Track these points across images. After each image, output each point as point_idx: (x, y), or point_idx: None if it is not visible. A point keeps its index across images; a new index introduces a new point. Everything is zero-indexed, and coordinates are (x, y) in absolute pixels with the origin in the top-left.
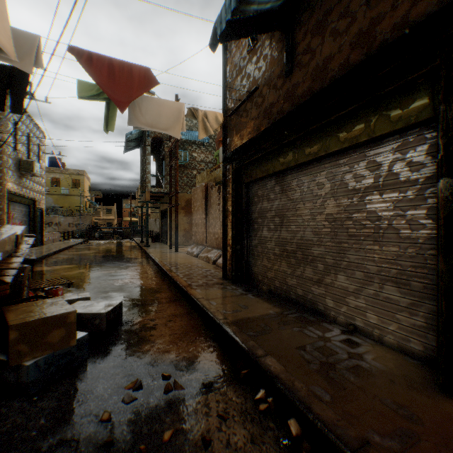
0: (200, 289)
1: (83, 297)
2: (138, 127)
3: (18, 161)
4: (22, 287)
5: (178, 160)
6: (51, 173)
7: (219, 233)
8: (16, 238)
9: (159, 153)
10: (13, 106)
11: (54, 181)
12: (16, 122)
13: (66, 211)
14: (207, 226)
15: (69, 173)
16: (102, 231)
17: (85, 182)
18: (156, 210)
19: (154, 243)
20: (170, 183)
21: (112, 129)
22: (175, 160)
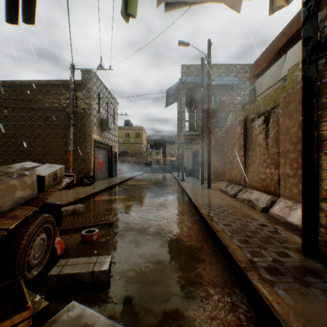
0: (283, 289)
1: (97, 270)
2: (171, 2)
3: (99, 120)
4: (17, 254)
5: (210, 101)
6: (124, 130)
7: (268, 173)
8: (36, 180)
9: (191, 104)
10: (23, 13)
11: (127, 135)
12: (98, 94)
13: (132, 154)
14: (245, 164)
15: (134, 129)
16: (152, 167)
17: (143, 134)
18: (188, 151)
19: (188, 178)
20: (202, 125)
21: (132, 12)
22: (208, 101)
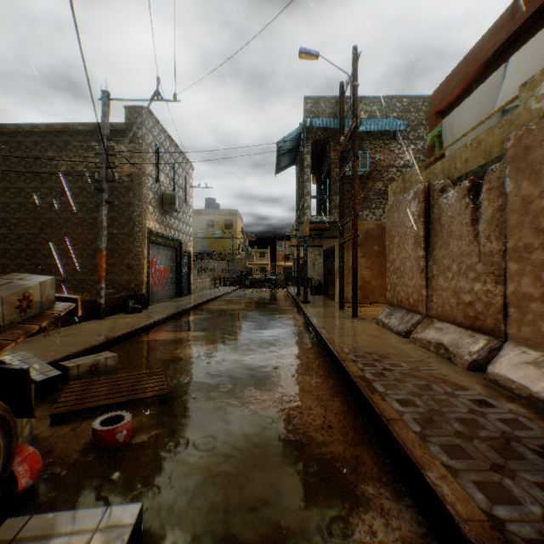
0: None
1: None
2: None
3: (159, 195)
4: None
5: (356, 159)
6: (206, 215)
7: (479, 293)
8: None
9: (321, 168)
10: None
11: (210, 224)
12: (157, 149)
13: (219, 256)
14: (427, 274)
15: (221, 213)
16: (252, 278)
17: (237, 223)
18: (314, 252)
19: (315, 297)
20: (341, 204)
21: None
22: (353, 160)
